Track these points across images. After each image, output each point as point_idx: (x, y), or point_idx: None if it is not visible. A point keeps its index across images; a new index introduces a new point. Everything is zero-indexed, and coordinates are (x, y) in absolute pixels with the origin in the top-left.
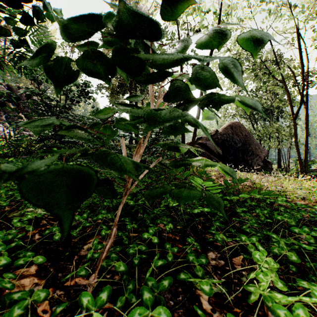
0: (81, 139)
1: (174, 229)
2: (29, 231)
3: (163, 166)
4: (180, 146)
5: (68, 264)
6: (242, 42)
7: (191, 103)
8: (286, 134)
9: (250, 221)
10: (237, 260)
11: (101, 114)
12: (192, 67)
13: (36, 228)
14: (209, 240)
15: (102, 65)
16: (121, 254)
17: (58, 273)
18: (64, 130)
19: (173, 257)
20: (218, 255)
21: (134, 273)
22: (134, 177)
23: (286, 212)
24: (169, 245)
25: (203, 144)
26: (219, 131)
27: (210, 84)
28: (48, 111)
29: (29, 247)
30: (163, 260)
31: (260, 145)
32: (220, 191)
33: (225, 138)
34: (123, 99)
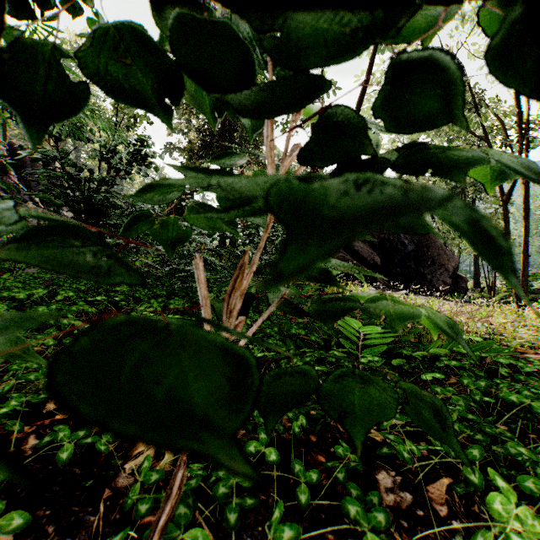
0: (69, 269)
1: (308, 423)
2: (15, 432)
3: (292, 308)
4: (334, 269)
5: (89, 512)
6: (491, 19)
7: (369, 167)
8: None
9: (457, 406)
10: (438, 490)
11: (153, 194)
12: (390, 63)
13: (34, 421)
14: (381, 452)
15: (148, 71)
16: (202, 482)
17: (64, 538)
18: (15, 242)
19: (308, 487)
20: (398, 479)
21: (229, 530)
22: (227, 449)
23: (525, 386)
24: (301, 467)
25: (348, 247)
26: None
27: (430, 115)
28: (75, 189)
29: (6, 477)
30: (293, 525)
31: (447, 249)
32: (387, 337)
33: (385, 237)
34: None
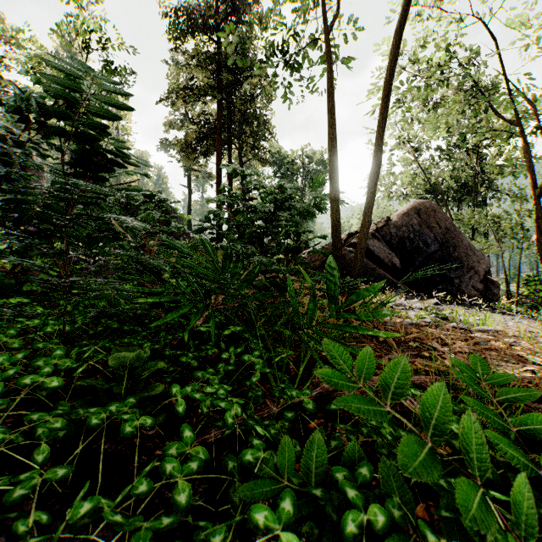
0: None
1: None
2: None
3: None
4: None
5: None
6: None
7: None
8: (513, 227)
9: None
10: None
11: None
12: None
13: None
14: None
15: None
16: None
17: None
18: None
19: None
20: None
21: None
22: None
23: None
24: None
25: None
26: (392, 220)
27: None
28: None
29: None
30: None
31: (476, 249)
32: None
33: (404, 235)
34: (207, 167)
